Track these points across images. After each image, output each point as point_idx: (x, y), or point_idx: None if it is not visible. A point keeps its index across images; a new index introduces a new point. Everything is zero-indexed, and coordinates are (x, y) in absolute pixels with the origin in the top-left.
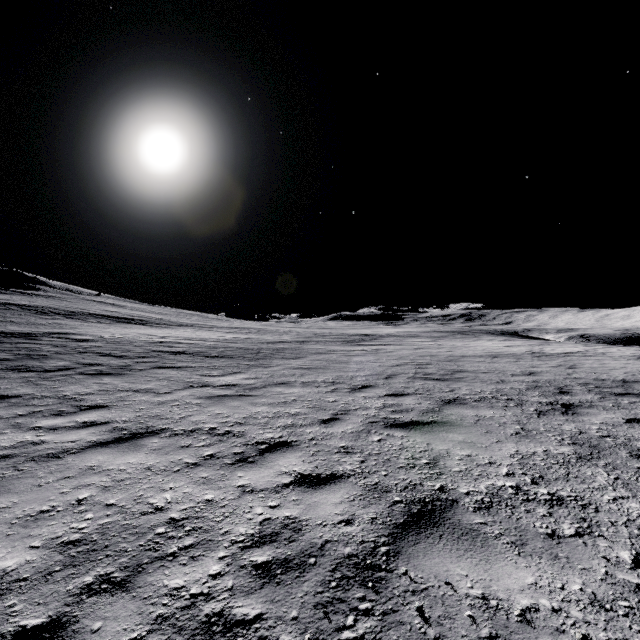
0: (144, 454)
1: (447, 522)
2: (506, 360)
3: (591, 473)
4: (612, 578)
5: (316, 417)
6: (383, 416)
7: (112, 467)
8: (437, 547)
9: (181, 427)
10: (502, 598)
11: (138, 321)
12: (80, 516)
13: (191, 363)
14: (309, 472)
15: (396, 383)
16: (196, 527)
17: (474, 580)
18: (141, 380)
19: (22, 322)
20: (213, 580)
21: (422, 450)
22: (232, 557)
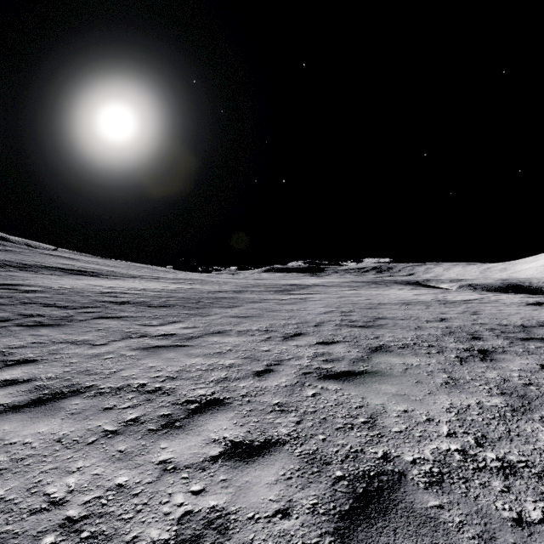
0: (59, 420)
1: (399, 507)
2: (418, 307)
3: (531, 429)
4: None
5: (250, 369)
6: (316, 366)
7: (16, 440)
8: None
9: (109, 384)
10: None
11: (90, 273)
12: None
13: (133, 313)
14: (241, 439)
15: (325, 331)
16: (96, 532)
17: None
18: (79, 331)
19: None
20: None
21: (358, 406)
22: None
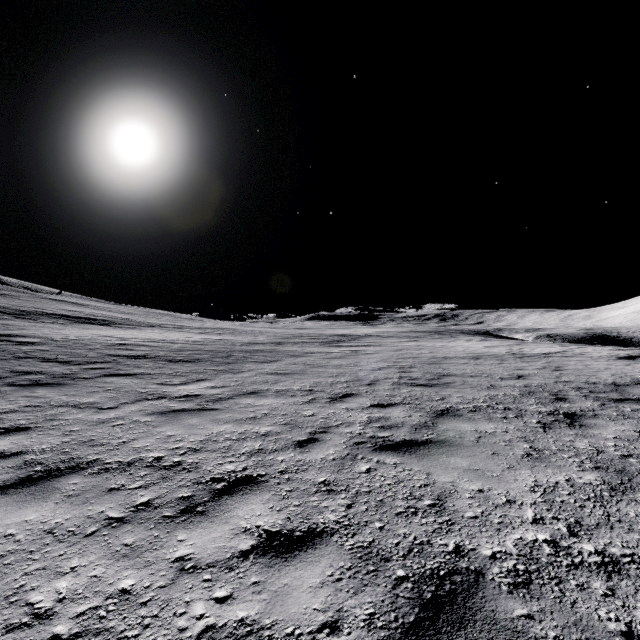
0: (52, 505)
1: (477, 617)
2: (490, 362)
3: (635, 513)
4: None
5: (290, 438)
6: (370, 434)
7: None
8: None
9: (117, 458)
10: None
11: (100, 321)
12: None
13: (150, 369)
14: (278, 528)
15: (381, 390)
16: None
17: None
18: (84, 391)
19: None
20: None
21: (422, 484)
22: None
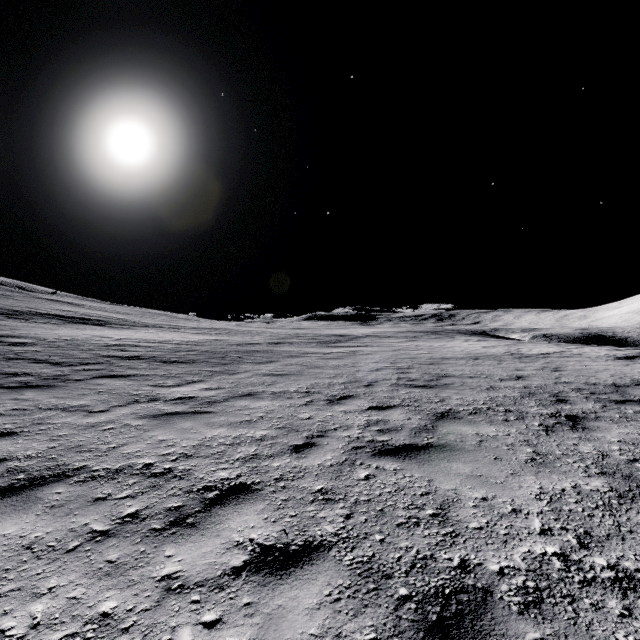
0: (33, 517)
1: None
2: (488, 362)
3: None
4: None
5: (286, 442)
6: (369, 438)
7: None
8: None
9: (105, 464)
10: None
11: (95, 321)
12: None
13: (144, 370)
14: (273, 541)
15: (379, 392)
16: None
17: None
18: (74, 394)
19: None
20: None
21: (424, 492)
22: None
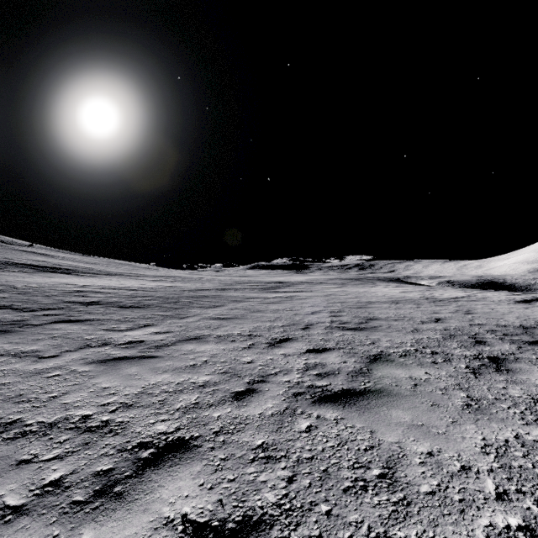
0: None
1: None
2: (409, 306)
3: None
4: None
5: (228, 389)
6: (308, 383)
7: None
8: None
9: (40, 417)
10: None
11: (64, 270)
12: None
13: (100, 315)
14: (207, 517)
15: (315, 335)
16: None
17: None
18: (29, 339)
19: None
20: None
21: (367, 446)
22: None
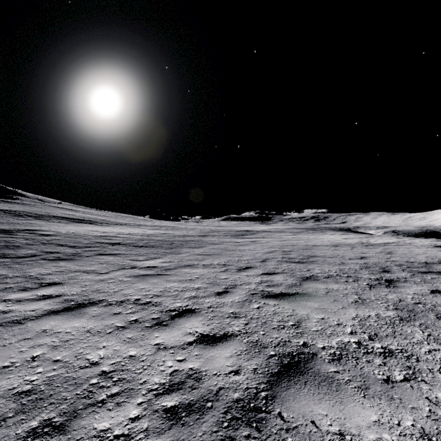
0: (85, 320)
1: (310, 371)
2: (344, 248)
3: (411, 331)
4: (435, 415)
5: (213, 290)
6: (260, 289)
7: (61, 330)
8: (303, 392)
9: (114, 299)
10: (354, 434)
11: (88, 221)
12: (33, 370)
13: (124, 251)
14: (207, 332)
15: (269, 265)
16: (121, 378)
17: (332, 419)
18: (87, 264)
19: (3, 222)
20: (132, 423)
21: (289, 315)
22: (148, 403)
